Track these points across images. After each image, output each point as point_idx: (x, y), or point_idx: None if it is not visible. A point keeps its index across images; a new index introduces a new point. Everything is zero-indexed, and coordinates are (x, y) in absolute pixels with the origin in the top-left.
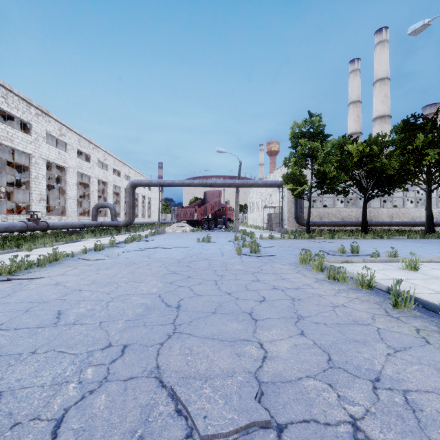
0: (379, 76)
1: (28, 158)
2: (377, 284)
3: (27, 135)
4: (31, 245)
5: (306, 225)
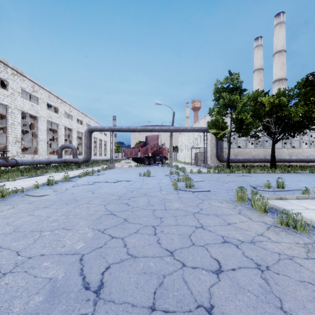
0: (277, 49)
1: (5, 108)
2: None
3: (4, 90)
4: None
5: (227, 161)
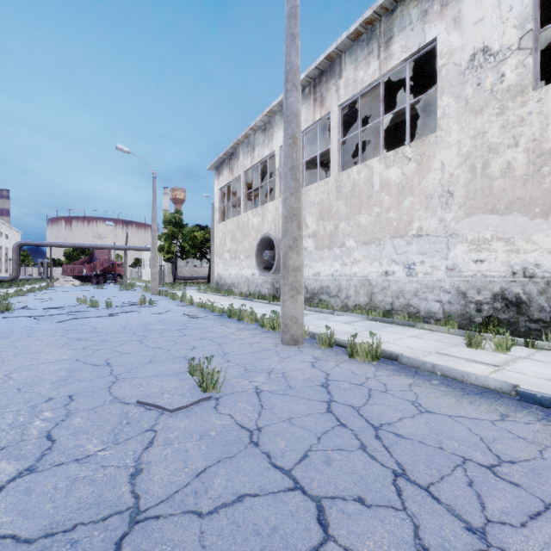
0: None
1: None
2: None
3: None
4: None
5: (173, 279)
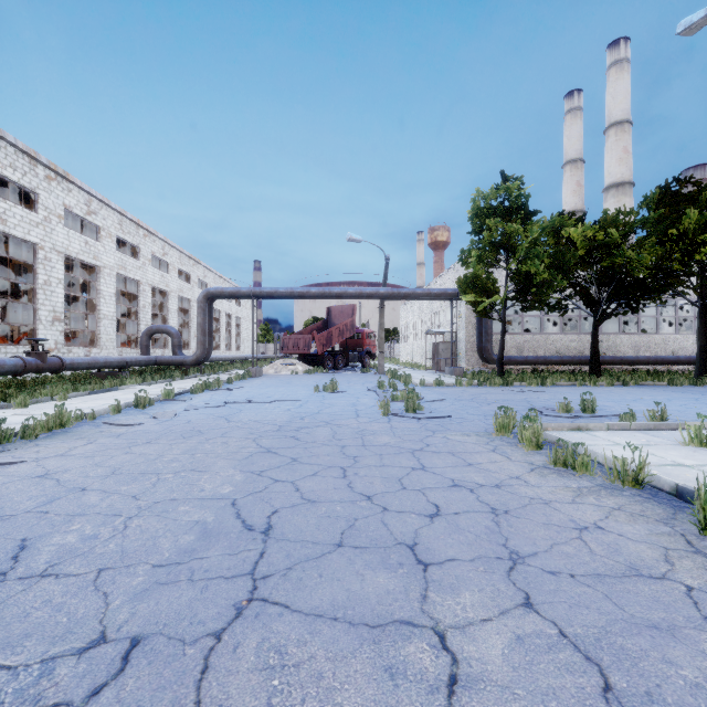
0: (614, 118)
1: (33, 251)
2: (651, 477)
3: (30, 211)
4: (27, 398)
5: (498, 362)
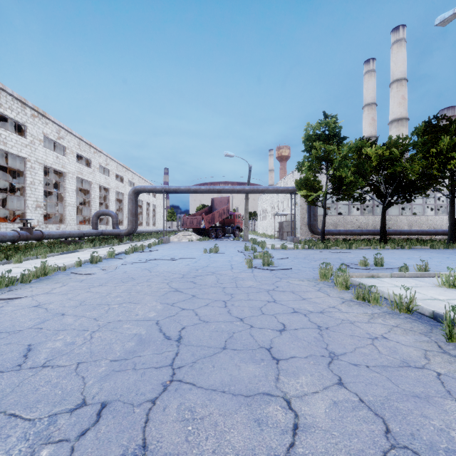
0: (395, 77)
1: (23, 162)
2: (417, 307)
3: (21, 137)
4: (21, 257)
5: (321, 234)
